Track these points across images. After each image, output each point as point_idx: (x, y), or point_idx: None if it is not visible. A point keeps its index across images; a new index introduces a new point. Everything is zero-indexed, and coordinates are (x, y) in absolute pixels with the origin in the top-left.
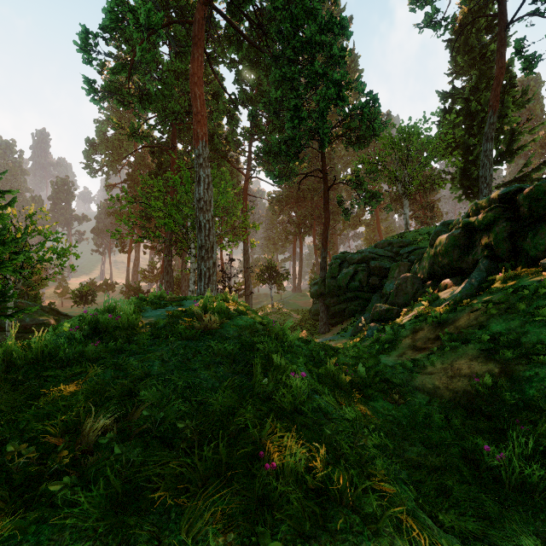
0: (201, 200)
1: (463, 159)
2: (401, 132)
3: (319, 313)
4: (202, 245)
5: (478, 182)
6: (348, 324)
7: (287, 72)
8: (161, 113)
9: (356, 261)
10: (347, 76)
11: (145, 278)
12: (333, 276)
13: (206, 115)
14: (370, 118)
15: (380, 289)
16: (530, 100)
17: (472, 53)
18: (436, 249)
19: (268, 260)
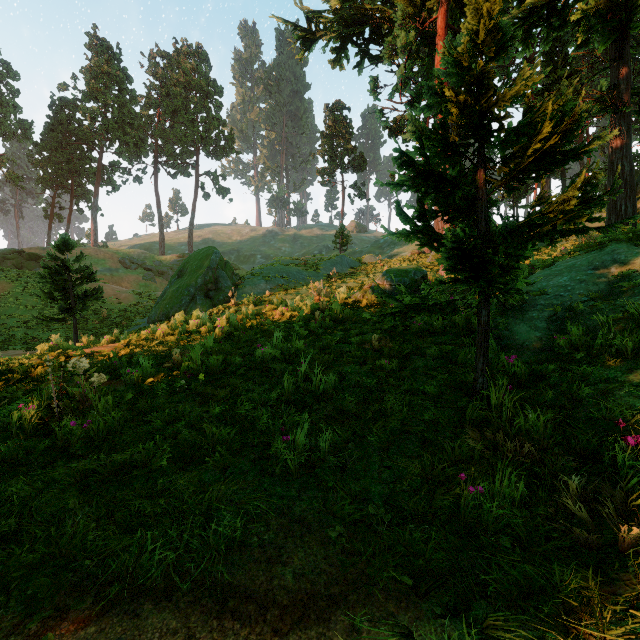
0: None
1: None
2: None
3: None
4: None
5: None
6: None
7: None
8: None
9: None
10: None
11: None
12: None
13: None
14: None
15: None
16: None
17: None
18: None
19: None
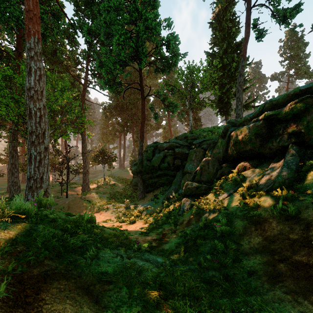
0: (32, 89)
1: (220, 91)
2: (189, 68)
3: (137, 184)
4: (32, 131)
5: (227, 105)
6: (158, 192)
7: (114, 1)
8: (0, 16)
9: (164, 148)
10: (159, 16)
11: (0, 160)
12: (149, 159)
13: (39, 16)
14: (174, 49)
15: (182, 168)
16: (250, 63)
17: (223, 31)
18: (238, 138)
19: (101, 148)
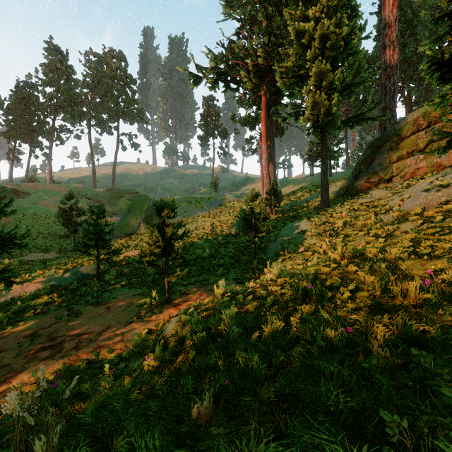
0: None
1: None
2: None
3: None
4: None
5: None
6: None
7: None
8: None
9: None
10: None
11: None
12: None
13: None
14: None
15: None
16: None
17: None
18: None
19: None
